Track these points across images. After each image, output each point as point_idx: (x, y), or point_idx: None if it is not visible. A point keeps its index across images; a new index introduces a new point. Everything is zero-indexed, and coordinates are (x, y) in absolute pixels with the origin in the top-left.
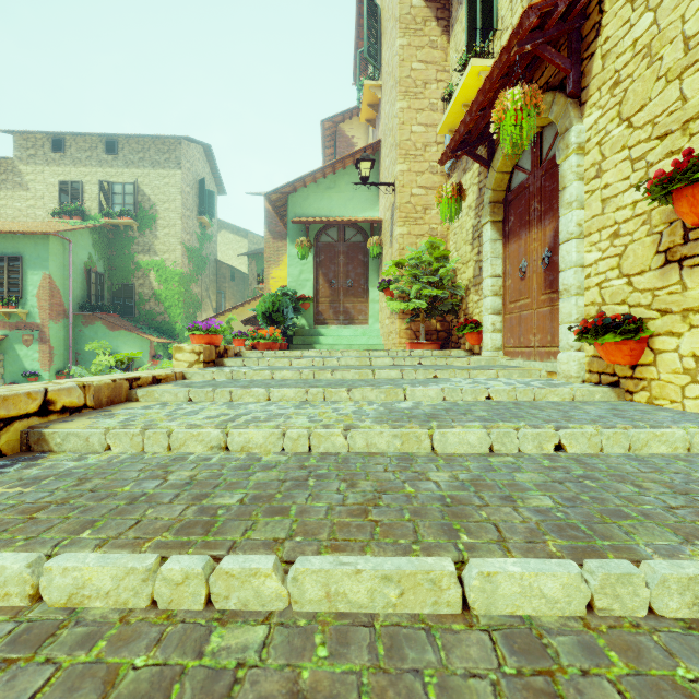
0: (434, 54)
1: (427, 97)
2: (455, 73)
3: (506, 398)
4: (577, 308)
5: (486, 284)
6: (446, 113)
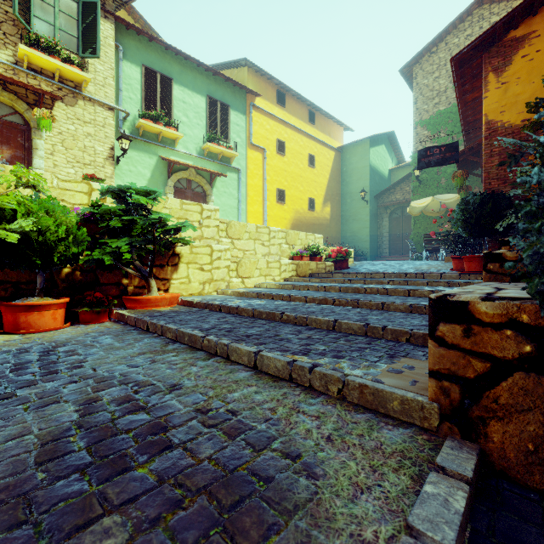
0: None
1: None
2: None
3: None
4: None
5: None
6: None
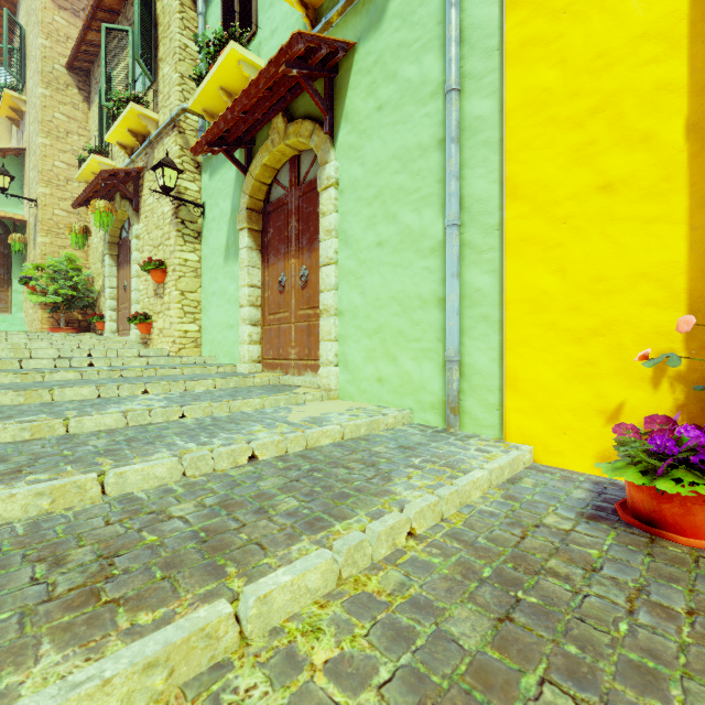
0: (76, 113)
1: (70, 144)
2: (94, 138)
3: (89, 347)
4: (136, 310)
5: (107, 292)
6: (80, 171)
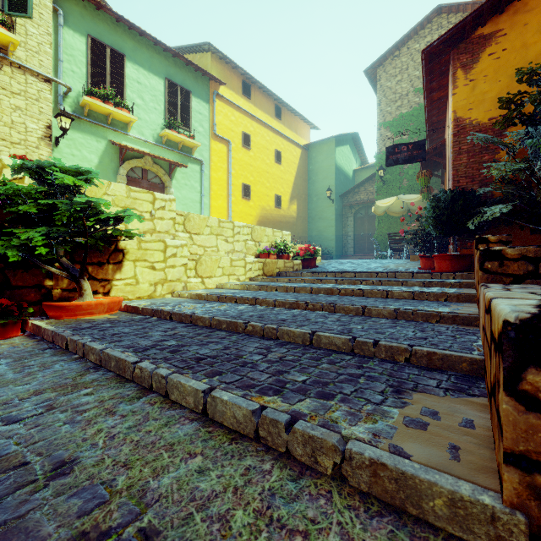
0: None
1: None
2: None
3: None
4: None
5: None
6: None
